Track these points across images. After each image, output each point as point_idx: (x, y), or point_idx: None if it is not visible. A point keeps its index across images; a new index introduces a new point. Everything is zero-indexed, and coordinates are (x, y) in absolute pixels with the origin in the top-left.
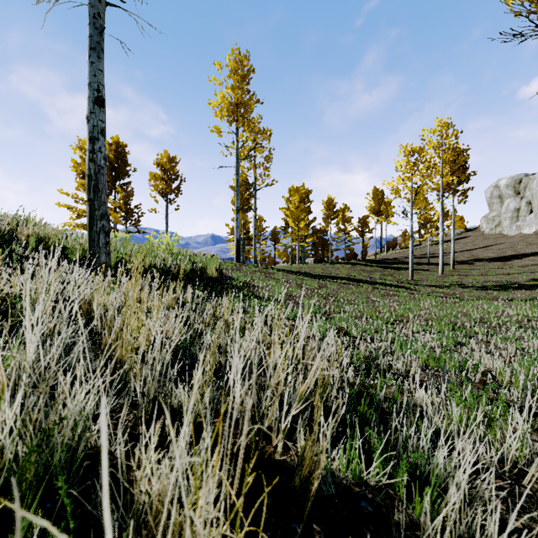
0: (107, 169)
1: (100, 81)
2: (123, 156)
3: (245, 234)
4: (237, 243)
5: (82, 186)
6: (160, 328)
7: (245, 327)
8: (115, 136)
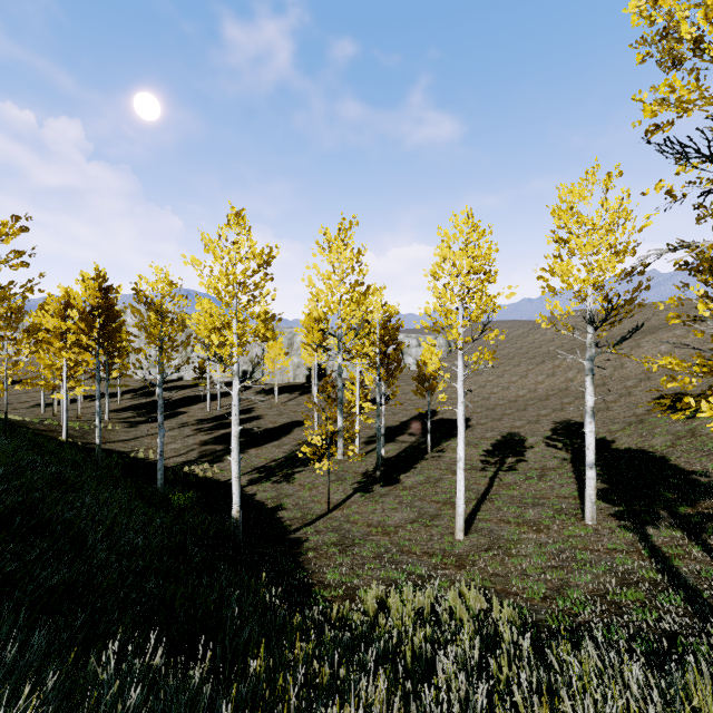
0: None
1: None
2: None
3: None
4: None
5: None
6: None
7: None
8: None
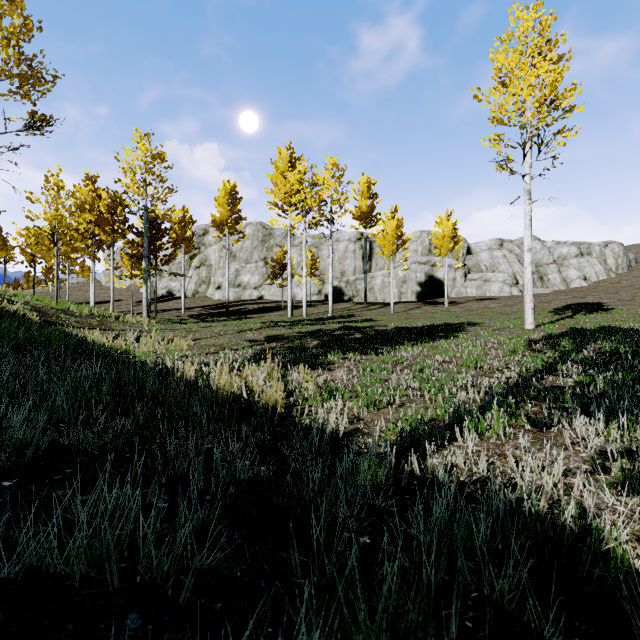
0: None
1: None
2: None
3: None
4: None
5: None
6: None
7: None
8: None
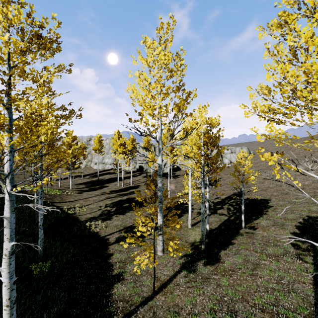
0: None
1: None
2: None
3: None
4: None
5: None
6: None
7: None
8: None
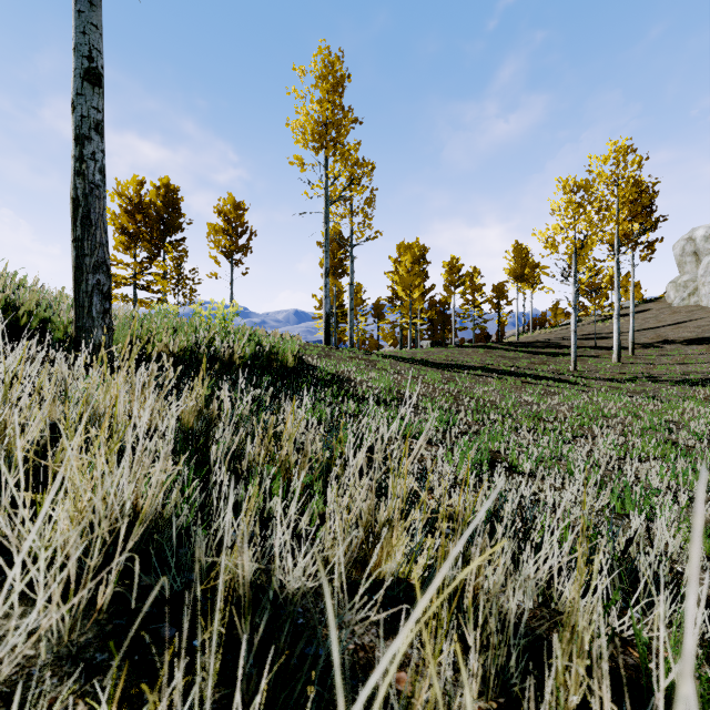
0: (153, 221)
1: (94, 42)
2: (175, 204)
3: (339, 309)
4: (326, 318)
5: (122, 244)
6: (118, 493)
7: (329, 468)
8: (164, 177)
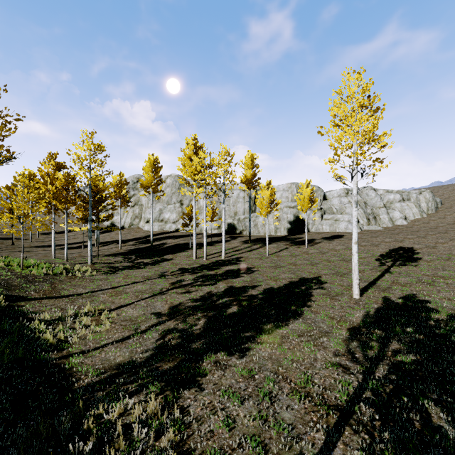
0: None
1: None
2: None
3: None
4: None
5: None
6: None
7: None
8: None
